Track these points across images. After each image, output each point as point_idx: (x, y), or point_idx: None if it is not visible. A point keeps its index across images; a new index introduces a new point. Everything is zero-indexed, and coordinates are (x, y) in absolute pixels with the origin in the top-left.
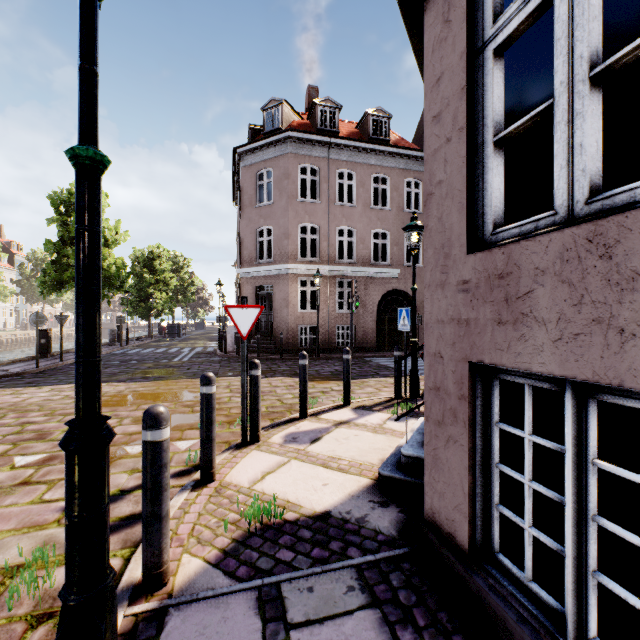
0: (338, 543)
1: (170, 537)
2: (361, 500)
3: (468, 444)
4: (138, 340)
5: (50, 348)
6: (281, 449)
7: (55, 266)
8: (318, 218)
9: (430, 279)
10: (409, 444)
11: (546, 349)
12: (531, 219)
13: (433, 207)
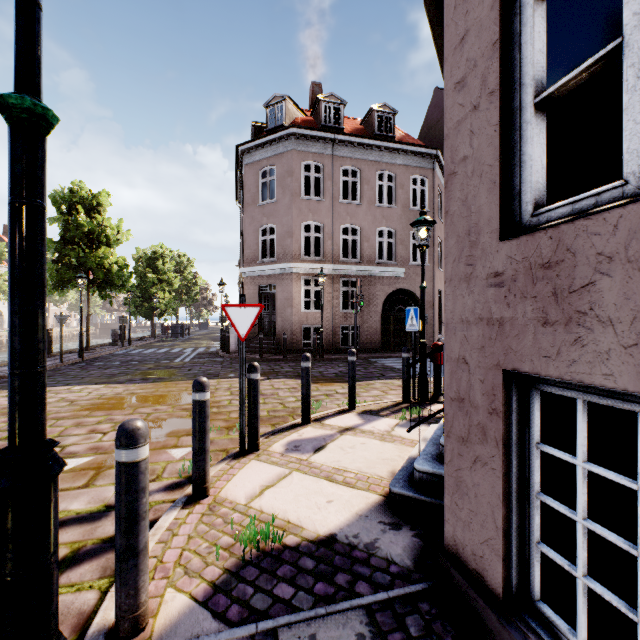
0: (345, 576)
1: (154, 566)
2: (370, 521)
3: (501, 468)
4: (141, 340)
5: (51, 348)
6: (282, 459)
7: (56, 265)
8: (322, 216)
9: (452, 272)
10: (423, 457)
11: (614, 357)
12: (588, 193)
13: (456, 188)
